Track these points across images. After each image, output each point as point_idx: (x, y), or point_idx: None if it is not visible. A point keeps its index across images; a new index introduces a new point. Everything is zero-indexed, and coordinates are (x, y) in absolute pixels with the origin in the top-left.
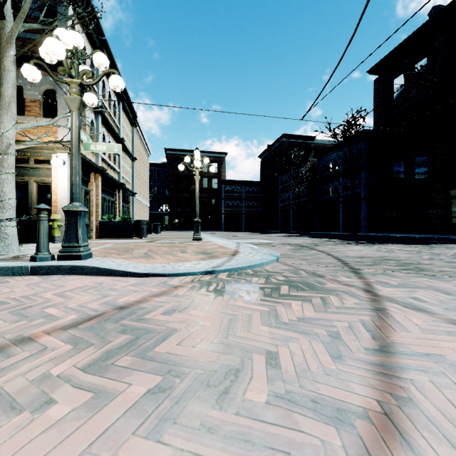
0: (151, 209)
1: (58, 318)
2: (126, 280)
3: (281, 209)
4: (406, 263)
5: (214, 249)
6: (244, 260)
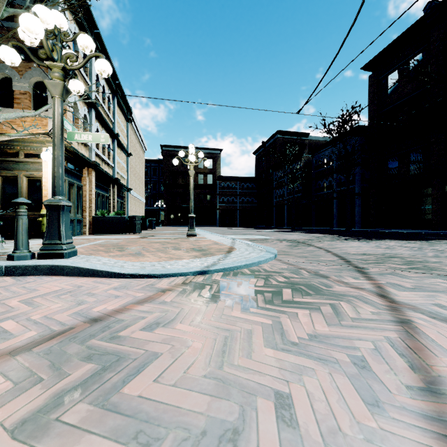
0: (147, 204)
1: (13, 335)
2: (109, 282)
3: (275, 205)
4: (412, 261)
5: (209, 246)
6: (239, 258)
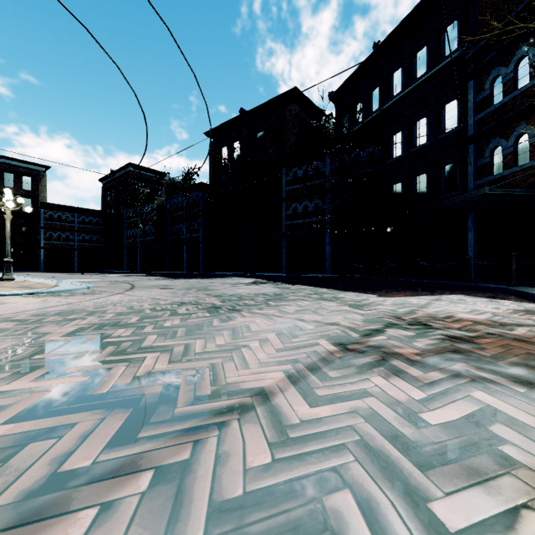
0: None
1: None
2: None
3: (127, 247)
4: (168, 286)
5: (33, 285)
6: (60, 289)
